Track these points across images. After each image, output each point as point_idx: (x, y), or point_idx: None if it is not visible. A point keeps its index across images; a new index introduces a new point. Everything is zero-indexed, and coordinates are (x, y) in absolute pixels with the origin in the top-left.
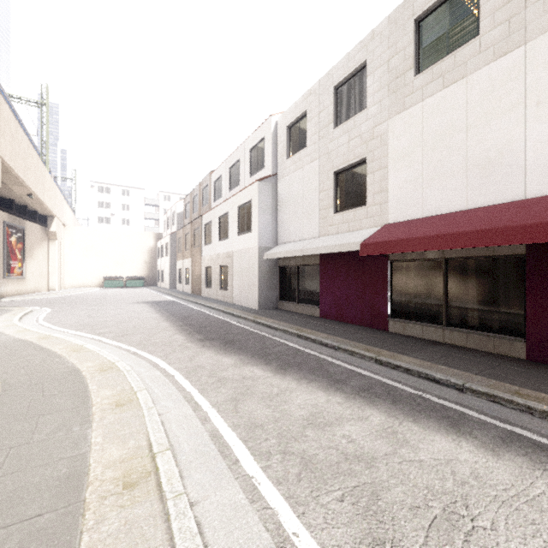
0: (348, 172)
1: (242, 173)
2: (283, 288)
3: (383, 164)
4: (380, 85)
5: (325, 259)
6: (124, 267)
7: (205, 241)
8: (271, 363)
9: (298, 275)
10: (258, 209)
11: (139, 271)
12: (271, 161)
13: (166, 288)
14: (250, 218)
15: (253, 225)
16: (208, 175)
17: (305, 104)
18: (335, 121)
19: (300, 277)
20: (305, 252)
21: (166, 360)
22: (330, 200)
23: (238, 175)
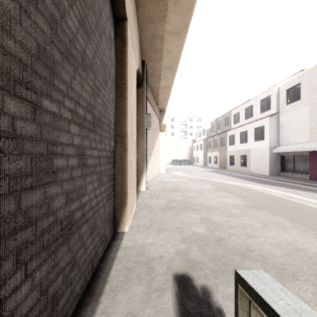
0: None
1: (255, 111)
2: (283, 166)
3: None
4: None
5: (313, 153)
6: (179, 155)
7: (229, 144)
8: (299, 190)
9: (294, 160)
10: (269, 130)
11: (185, 157)
12: (276, 106)
13: (200, 165)
14: (263, 134)
15: (265, 137)
16: (229, 112)
17: (299, 79)
18: None
19: (295, 161)
20: (301, 149)
21: (256, 186)
22: None
23: (251, 112)
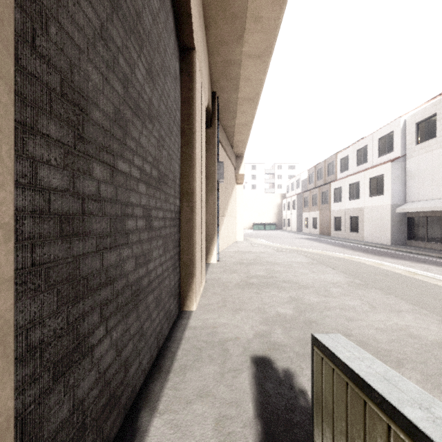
0: None
1: (370, 154)
2: (411, 232)
3: None
4: None
5: None
6: (262, 217)
7: (334, 200)
8: (431, 264)
9: (426, 223)
10: (390, 180)
11: (271, 219)
12: (400, 147)
13: (293, 230)
14: (382, 186)
15: (385, 190)
16: (334, 155)
17: (434, 109)
18: None
19: (428, 224)
20: (437, 208)
21: (370, 259)
22: None
23: (365, 155)
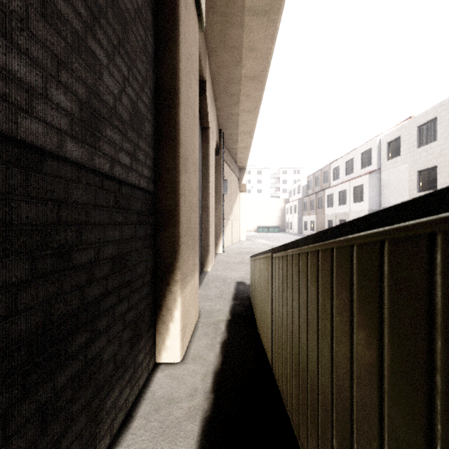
0: (426, 171)
1: (355, 166)
2: None
3: (446, 170)
4: (444, 130)
5: None
6: (267, 220)
7: (328, 205)
8: None
9: None
10: (367, 189)
11: (275, 222)
12: (376, 162)
13: (294, 233)
14: (362, 194)
15: (364, 198)
16: (328, 165)
17: (399, 132)
18: (418, 144)
19: None
20: None
21: None
22: (415, 186)
23: (352, 167)
